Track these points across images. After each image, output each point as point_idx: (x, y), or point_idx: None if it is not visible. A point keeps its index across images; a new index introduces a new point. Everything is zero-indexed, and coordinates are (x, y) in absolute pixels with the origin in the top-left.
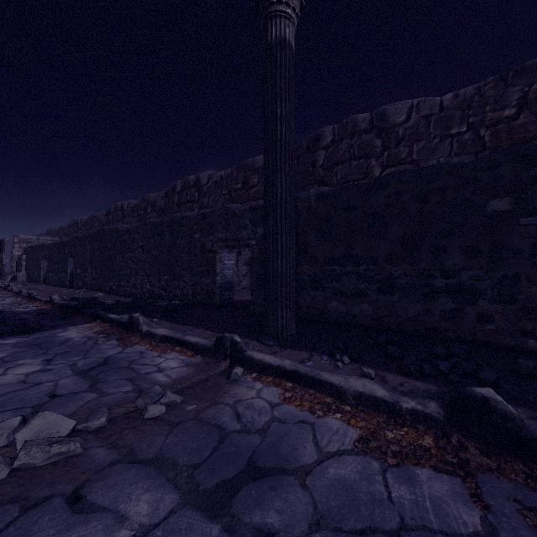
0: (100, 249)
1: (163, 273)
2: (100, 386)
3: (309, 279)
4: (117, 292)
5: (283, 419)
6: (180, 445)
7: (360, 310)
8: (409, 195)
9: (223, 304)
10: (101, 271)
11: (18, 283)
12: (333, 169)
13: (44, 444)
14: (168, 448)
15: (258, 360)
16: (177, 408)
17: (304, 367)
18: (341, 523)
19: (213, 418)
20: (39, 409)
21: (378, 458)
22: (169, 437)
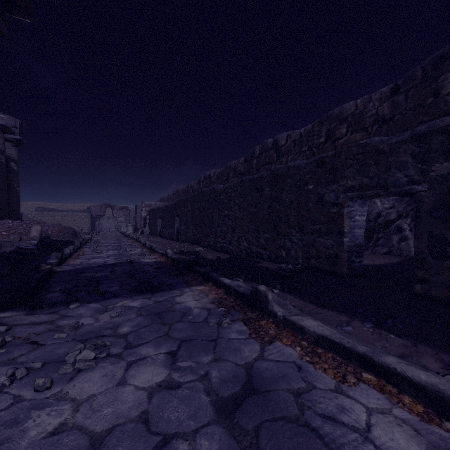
0: (199, 209)
1: (262, 231)
2: None
3: None
4: (213, 247)
5: None
6: None
7: None
8: None
9: (352, 274)
10: (200, 228)
11: (144, 235)
12: None
13: None
14: None
15: None
16: None
17: None
18: None
19: None
20: None
21: None
22: None
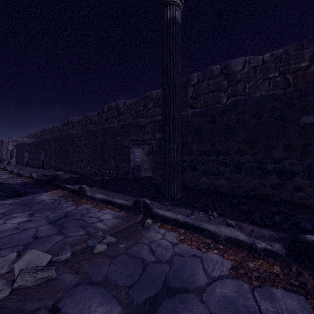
0: (60, 146)
1: (98, 160)
2: (64, 231)
3: (187, 164)
4: (70, 171)
5: (181, 253)
6: (118, 272)
7: (219, 183)
8: (250, 114)
9: (134, 179)
10: (60, 159)
11: (11, 165)
12: (198, 98)
13: (32, 271)
14: (111, 274)
15: (161, 215)
16: (113, 246)
17: (191, 220)
18: None
19: (137, 253)
20: (28, 247)
21: (246, 281)
22: (111, 266)
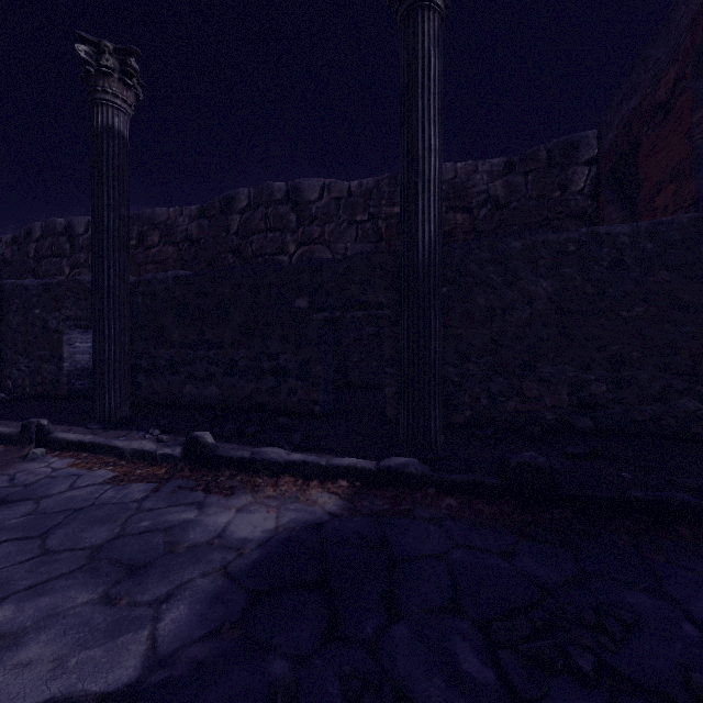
0: None
1: None
2: None
3: (166, 364)
4: None
5: (57, 476)
6: None
7: (210, 392)
8: (247, 288)
9: (74, 396)
10: None
11: None
12: (249, 238)
13: None
14: None
15: (61, 439)
16: None
17: (102, 439)
18: (50, 511)
19: None
20: None
21: (116, 484)
22: None
